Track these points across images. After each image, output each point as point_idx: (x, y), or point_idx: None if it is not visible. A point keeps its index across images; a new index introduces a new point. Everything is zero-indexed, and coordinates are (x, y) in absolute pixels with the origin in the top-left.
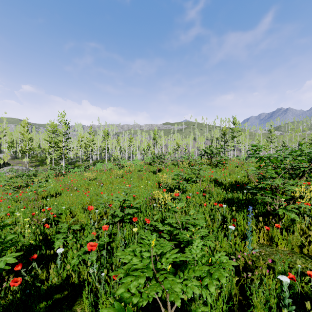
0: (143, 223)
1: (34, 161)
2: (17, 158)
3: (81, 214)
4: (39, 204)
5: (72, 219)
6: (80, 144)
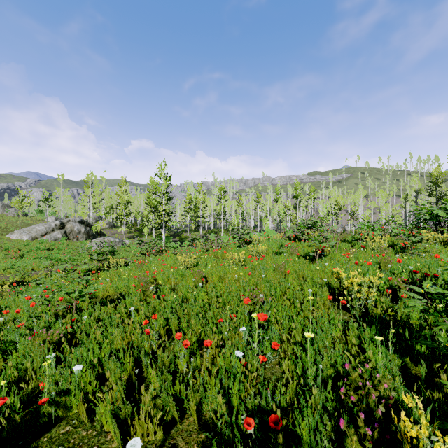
0: None
1: (133, 230)
2: (115, 226)
3: (107, 413)
4: (53, 336)
5: None
6: (187, 208)
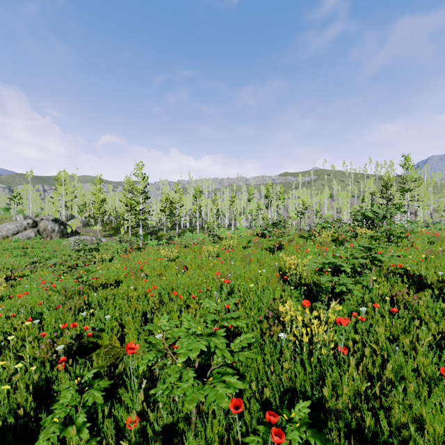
0: (257, 407)
1: (108, 229)
2: (89, 225)
3: (134, 335)
4: (77, 305)
5: (89, 372)
6: (163, 206)
